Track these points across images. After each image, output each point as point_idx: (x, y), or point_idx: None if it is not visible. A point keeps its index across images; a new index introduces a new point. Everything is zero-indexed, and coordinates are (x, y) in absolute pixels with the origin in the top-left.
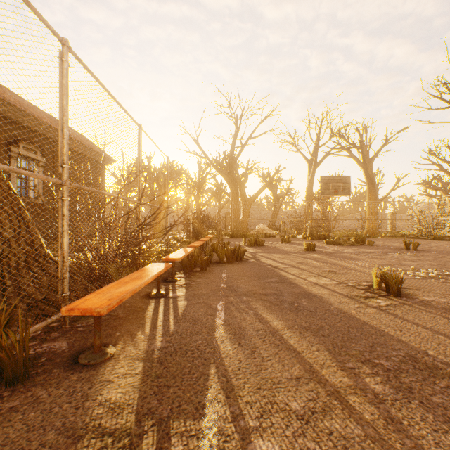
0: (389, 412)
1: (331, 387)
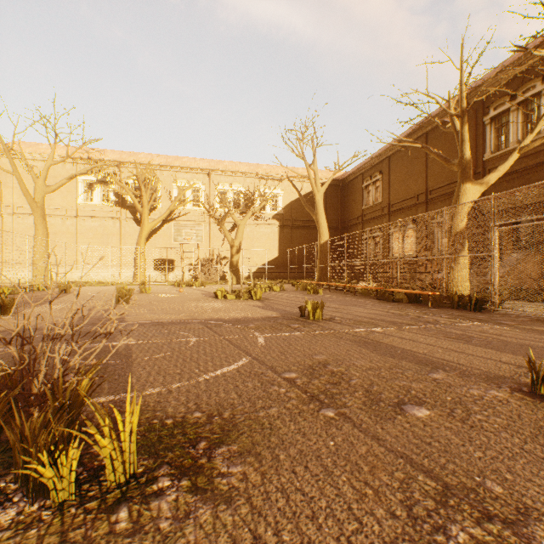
0: (464, 332)
1: (486, 333)
